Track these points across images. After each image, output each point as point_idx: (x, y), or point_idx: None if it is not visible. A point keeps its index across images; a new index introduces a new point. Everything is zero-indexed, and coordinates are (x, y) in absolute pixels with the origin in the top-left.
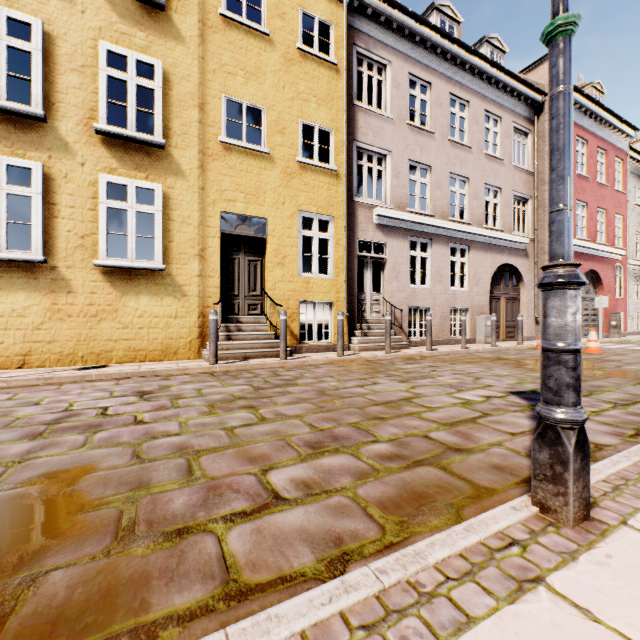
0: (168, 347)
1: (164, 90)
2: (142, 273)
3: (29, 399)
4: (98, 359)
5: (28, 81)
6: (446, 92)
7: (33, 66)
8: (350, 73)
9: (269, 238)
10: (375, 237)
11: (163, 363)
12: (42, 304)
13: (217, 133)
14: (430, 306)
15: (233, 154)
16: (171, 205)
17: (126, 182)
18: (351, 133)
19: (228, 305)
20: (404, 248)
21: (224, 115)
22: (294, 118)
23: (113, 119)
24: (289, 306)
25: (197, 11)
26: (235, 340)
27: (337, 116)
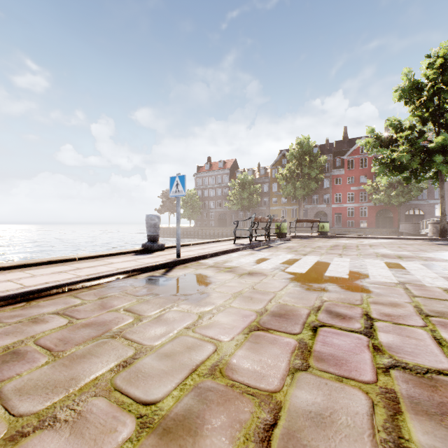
0: None
1: None
2: None
3: None
4: None
5: None
6: None
7: None
8: None
9: None
10: None
11: None
12: None
13: None
14: None
15: None
16: None
17: None
18: None
19: None
20: None
21: None
22: None
23: None
24: None
25: None
26: None
27: None
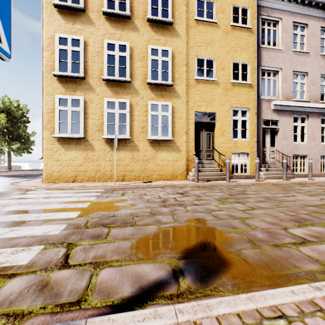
0: (173, 174)
1: (172, 60)
2: (163, 142)
3: (140, 193)
4: (147, 178)
5: (124, 68)
6: (318, 27)
7: (126, 62)
8: (257, 31)
9: (216, 122)
10: (272, 117)
11: (173, 181)
12: (129, 156)
13: (193, 75)
14: (307, 154)
15: (200, 84)
16: (174, 111)
17: (158, 103)
18: (258, 62)
19: (197, 155)
20: (290, 121)
21: (196, 66)
22: (229, 61)
23: (153, 77)
24: (226, 155)
25: (185, 21)
26: (201, 172)
27: (251, 55)
